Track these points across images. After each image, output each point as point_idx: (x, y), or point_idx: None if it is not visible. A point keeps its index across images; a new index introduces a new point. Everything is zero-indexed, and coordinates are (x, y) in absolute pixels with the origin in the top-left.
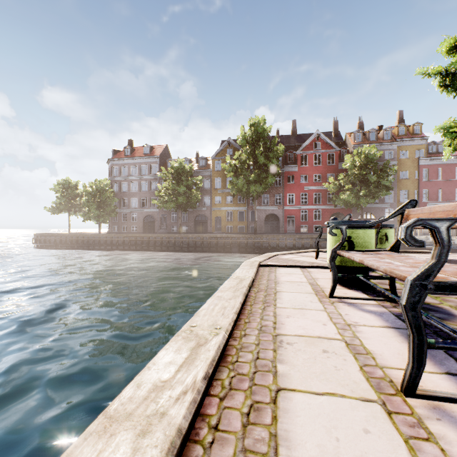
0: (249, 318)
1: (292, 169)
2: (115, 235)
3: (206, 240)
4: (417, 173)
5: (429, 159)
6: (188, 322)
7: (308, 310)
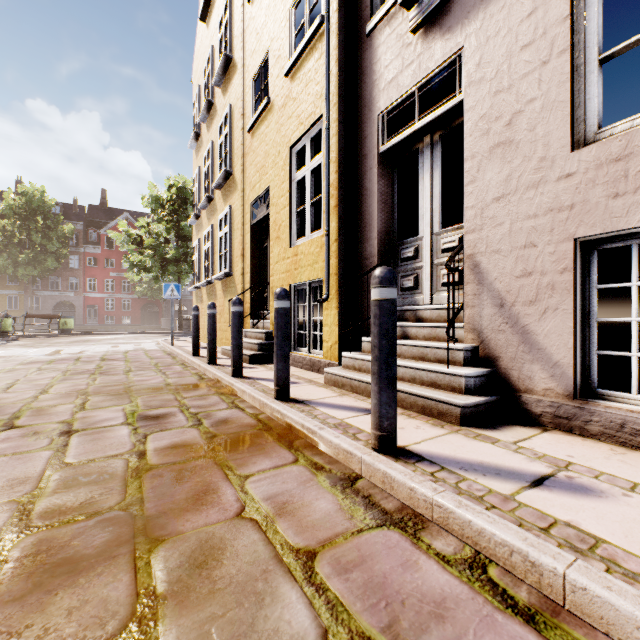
0: None
1: (94, 250)
2: None
3: None
4: None
5: None
6: None
7: None
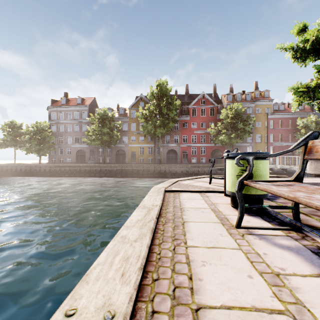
0: (158, 271)
1: (186, 118)
2: (52, 165)
3: (124, 169)
4: (266, 123)
5: (274, 114)
6: (65, 302)
7: (223, 249)
